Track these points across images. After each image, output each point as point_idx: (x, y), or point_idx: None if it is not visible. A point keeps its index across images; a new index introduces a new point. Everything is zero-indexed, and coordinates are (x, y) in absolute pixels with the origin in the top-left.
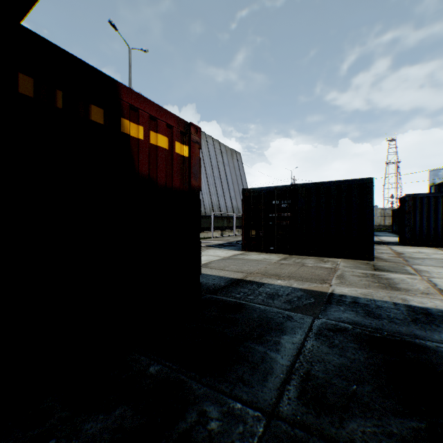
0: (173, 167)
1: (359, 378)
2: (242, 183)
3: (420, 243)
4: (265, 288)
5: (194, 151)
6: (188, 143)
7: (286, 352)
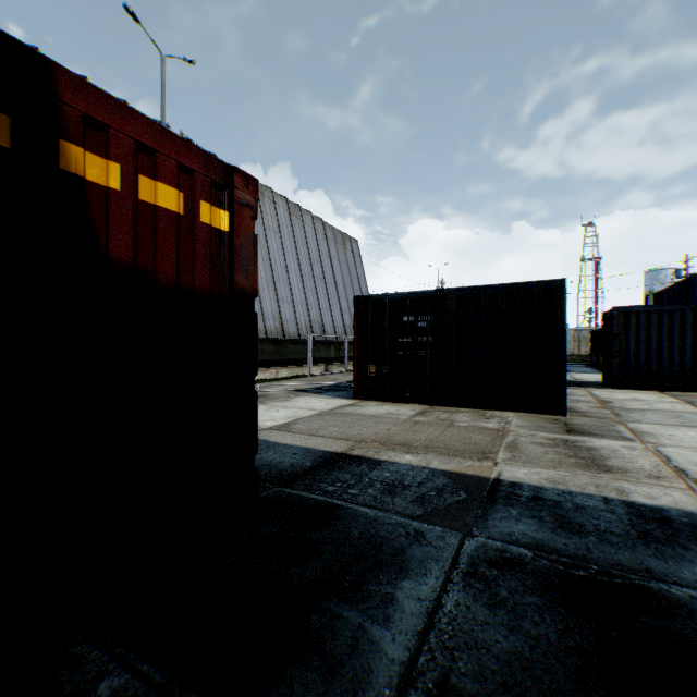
0: (195, 249)
1: (549, 691)
2: (360, 288)
3: (635, 385)
4: (382, 471)
5: (241, 222)
6: (230, 206)
7: (404, 624)
